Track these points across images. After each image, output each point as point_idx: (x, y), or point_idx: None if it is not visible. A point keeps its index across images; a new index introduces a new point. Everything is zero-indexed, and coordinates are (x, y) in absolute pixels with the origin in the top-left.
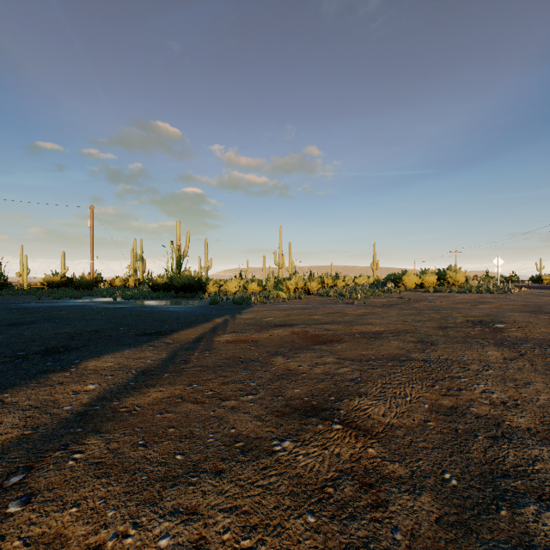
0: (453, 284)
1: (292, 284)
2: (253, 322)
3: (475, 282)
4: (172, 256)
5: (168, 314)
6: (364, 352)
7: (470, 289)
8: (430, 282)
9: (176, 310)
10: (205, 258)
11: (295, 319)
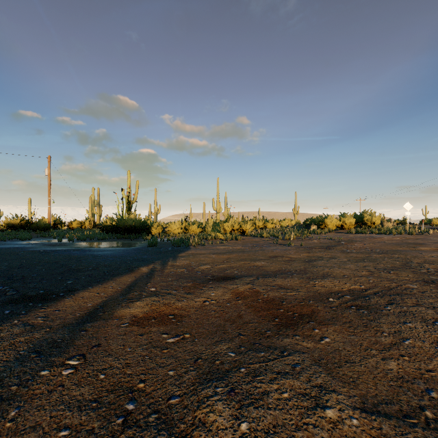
0: (369, 225)
1: (229, 226)
2: (185, 273)
3: (390, 224)
4: (122, 201)
5: (92, 260)
6: (395, 367)
7: (390, 230)
8: (349, 224)
9: (105, 254)
10: (155, 204)
11: (235, 266)
